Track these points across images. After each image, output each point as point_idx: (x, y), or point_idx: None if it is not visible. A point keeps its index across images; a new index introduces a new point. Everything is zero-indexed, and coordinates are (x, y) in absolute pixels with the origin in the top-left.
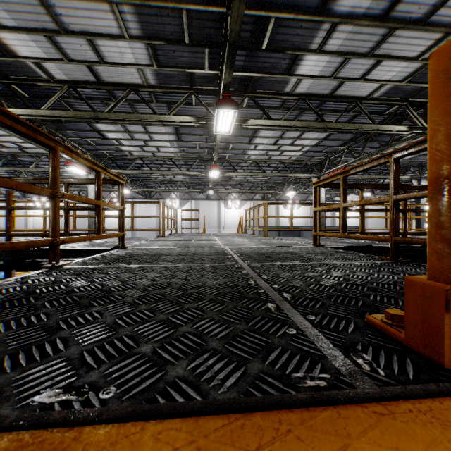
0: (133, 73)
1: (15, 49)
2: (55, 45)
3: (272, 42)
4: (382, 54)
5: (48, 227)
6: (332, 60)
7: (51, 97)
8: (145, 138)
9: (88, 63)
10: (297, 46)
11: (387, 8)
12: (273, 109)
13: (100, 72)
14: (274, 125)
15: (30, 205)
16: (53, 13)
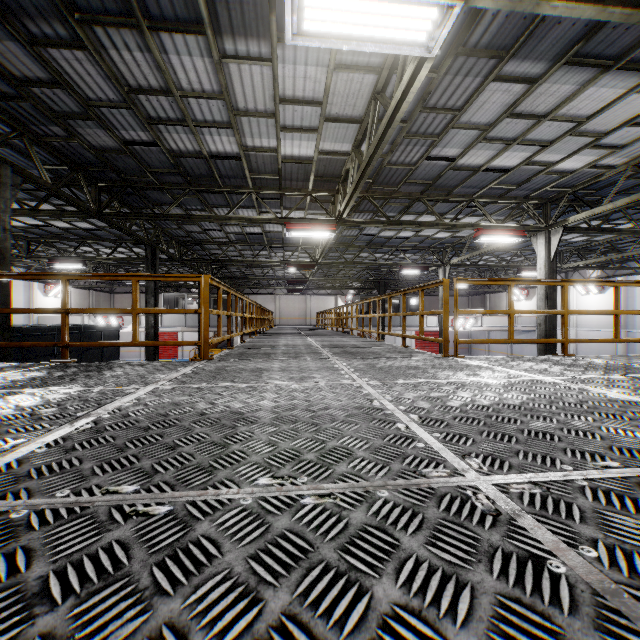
0: (351, 79)
1: (305, 155)
2: (294, 130)
3: None
4: None
5: (595, 325)
6: None
7: (349, 176)
8: (565, 127)
9: (320, 118)
10: None
11: None
12: None
13: (344, 113)
14: None
15: (572, 293)
16: (254, 112)
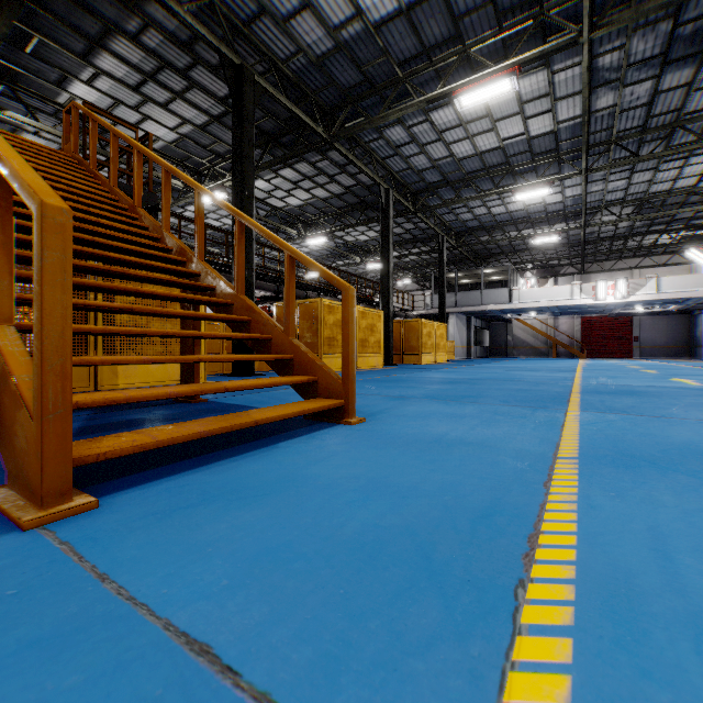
0: None
1: None
2: None
3: (38, 53)
4: (146, 114)
5: None
6: (104, 97)
7: None
8: None
9: None
10: (66, 69)
11: (136, 85)
12: (43, 113)
13: None
14: (44, 129)
15: None
16: None
